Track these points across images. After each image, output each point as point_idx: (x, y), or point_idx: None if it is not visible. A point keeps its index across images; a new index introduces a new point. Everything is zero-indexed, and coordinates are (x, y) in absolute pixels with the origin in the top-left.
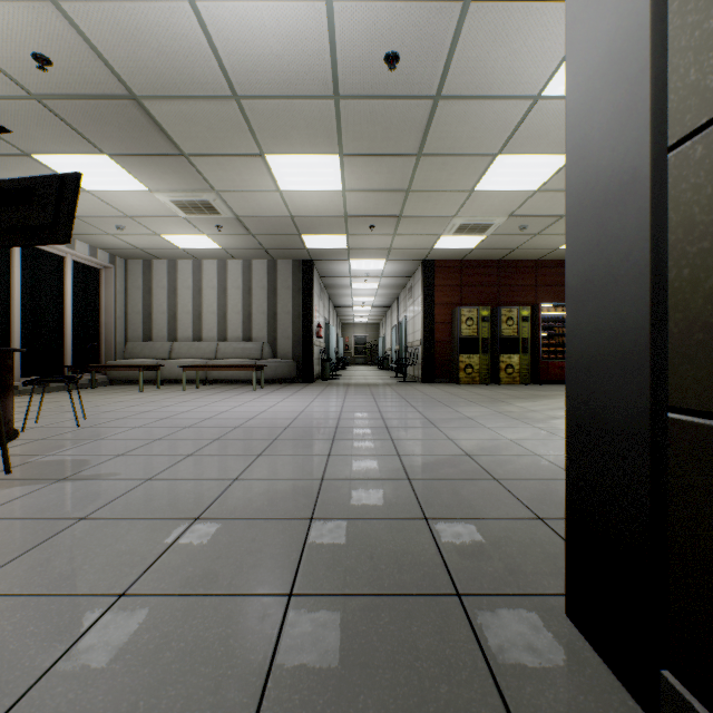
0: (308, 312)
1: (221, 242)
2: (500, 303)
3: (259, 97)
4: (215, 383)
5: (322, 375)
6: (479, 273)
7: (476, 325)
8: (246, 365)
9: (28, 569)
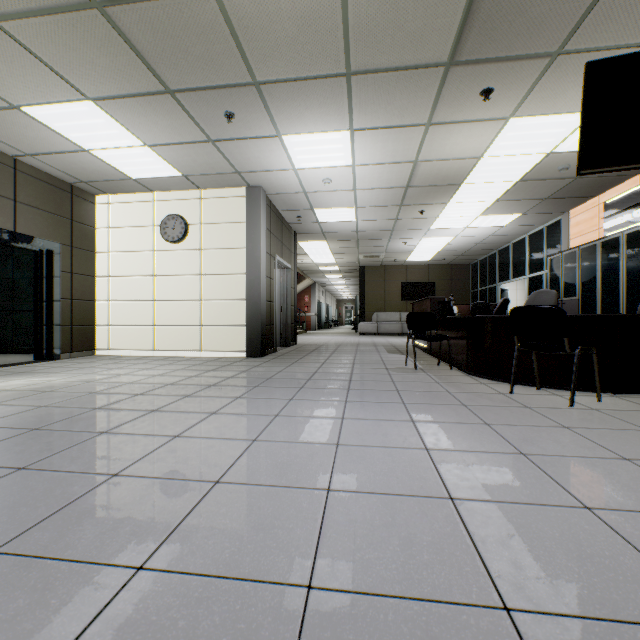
0: None
1: None
2: None
3: (328, 74)
4: None
5: None
6: None
7: None
8: None
9: (348, 360)
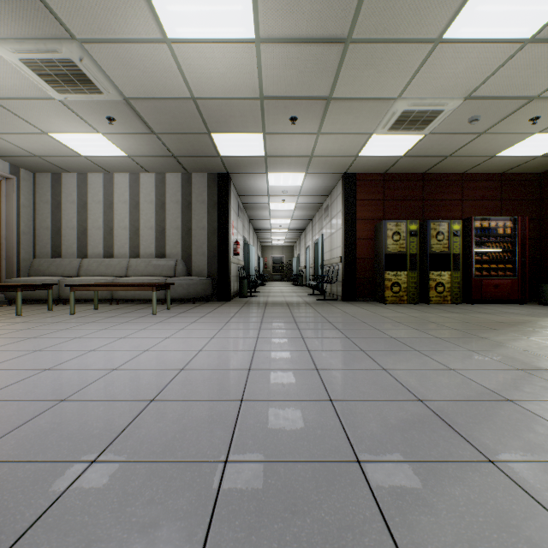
0: (223, 227)
1: (123, 145)
2: (425, 218)
3: None
4: (125, 302)
5: (240, 293)
6: (403, 187)
7: (403, 240)
8: (144, 284)
9: None
